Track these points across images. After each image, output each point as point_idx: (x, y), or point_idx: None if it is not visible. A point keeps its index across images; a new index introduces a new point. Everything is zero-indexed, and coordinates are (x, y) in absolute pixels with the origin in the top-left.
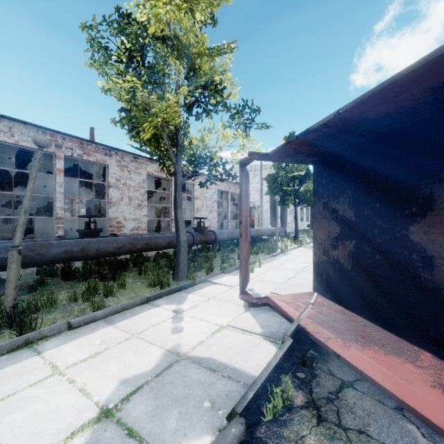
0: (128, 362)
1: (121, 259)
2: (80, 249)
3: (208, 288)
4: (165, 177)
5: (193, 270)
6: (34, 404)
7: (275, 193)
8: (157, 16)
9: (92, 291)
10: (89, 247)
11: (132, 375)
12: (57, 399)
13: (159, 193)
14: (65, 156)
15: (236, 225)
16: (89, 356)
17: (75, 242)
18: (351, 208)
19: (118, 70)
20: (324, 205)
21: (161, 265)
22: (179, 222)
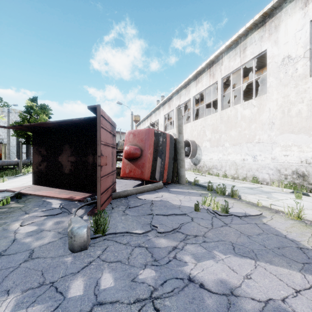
0: None
1: None
2: None
3: None
4: None
5: None
6: None
7: (21, 136)
8: None
9: None
10: None
11: None
12: None
13: None
14: None
15: None
16: None
17: None
18: (45, 151)
19: None
20: (37, 149)
21: None
22: None
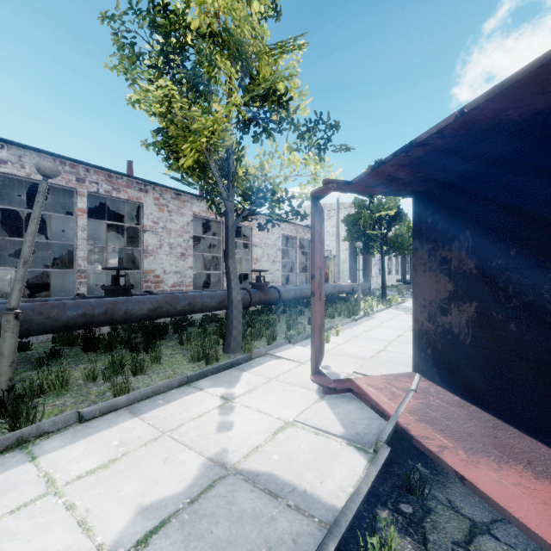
0: (153, 477)
1: (159, 323)
2: (103, 311)
3: (269, 364)
4: (215, 219)
5: (250, 339)
6: (10, 544)
7: (355, 239)
8: (202, 4)
9: (117, 366)
10: (115, 308)
11: (156, 499)
12: (44, 538)
13: (208, 239)
14: (89, 192)
15: (305, 280)
16: (101, 465)
17: (96, 302)
18: (471, 256)
19: (150, 75)
20: (429, 252)
21: (208, 331)
22: (231, 276)
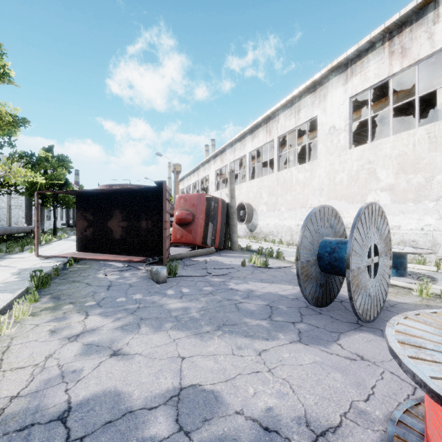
0: (5, 272)
1: None
2: None
3: (7, 260)
4: None
5: None
6: None
7: (32, 195)
8: None
9: None
10: None
11: (13, 272)
12: None
13: None
14: None
15: None
16: None
17: None
18: (92, 216)
19: None
20: (81, 214)
21: None
22: None
